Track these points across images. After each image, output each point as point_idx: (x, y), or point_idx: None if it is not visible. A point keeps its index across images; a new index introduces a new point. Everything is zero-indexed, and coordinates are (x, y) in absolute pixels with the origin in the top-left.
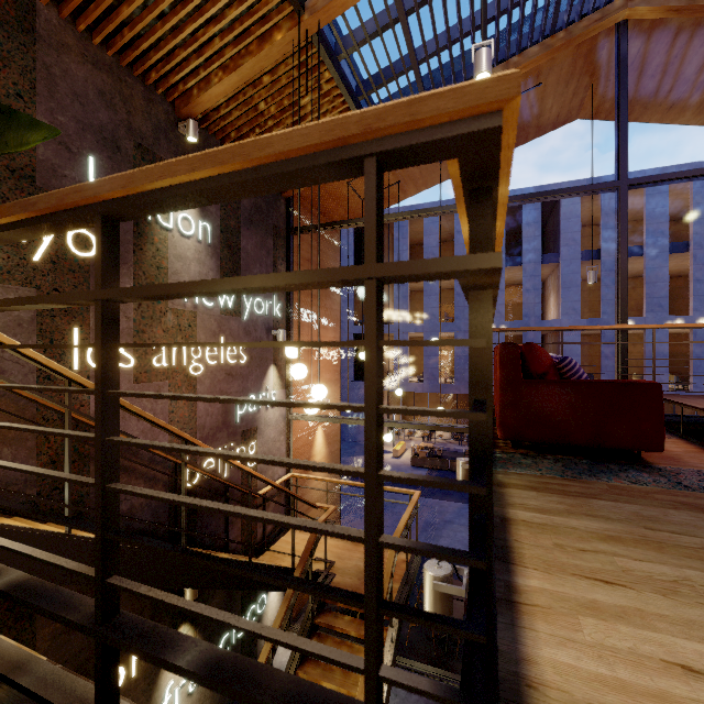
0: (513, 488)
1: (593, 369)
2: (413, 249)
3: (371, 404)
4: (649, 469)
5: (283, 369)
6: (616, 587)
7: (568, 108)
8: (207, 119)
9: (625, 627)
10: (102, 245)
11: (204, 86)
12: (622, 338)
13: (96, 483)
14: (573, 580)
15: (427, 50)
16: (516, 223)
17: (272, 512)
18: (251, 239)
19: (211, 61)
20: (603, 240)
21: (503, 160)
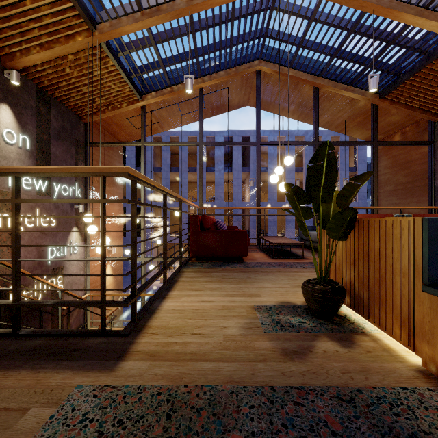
0: (186, 272)
1: (266, 227)
2: (174, 156)
3: (102, 230)
4: (242, 263)
5: (82, 229)
6: (199, 291)
7: (243, 100)
8: (26, 70)
9: (194, 297)
10: (15, 185)
11: (25, 52)
12: (258, 212)
13: (13, 259)
14: (188, 291)
15: (169, 61)
16: (230, 148)
17: (74, 319)
18: (59, 147)
19: (31, 40)
20: (269, 162)
21: (136, 176)
